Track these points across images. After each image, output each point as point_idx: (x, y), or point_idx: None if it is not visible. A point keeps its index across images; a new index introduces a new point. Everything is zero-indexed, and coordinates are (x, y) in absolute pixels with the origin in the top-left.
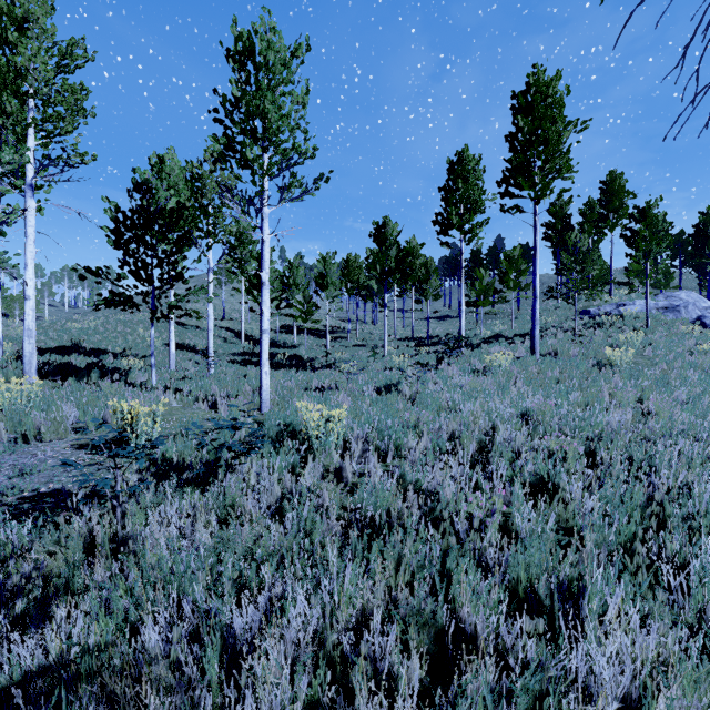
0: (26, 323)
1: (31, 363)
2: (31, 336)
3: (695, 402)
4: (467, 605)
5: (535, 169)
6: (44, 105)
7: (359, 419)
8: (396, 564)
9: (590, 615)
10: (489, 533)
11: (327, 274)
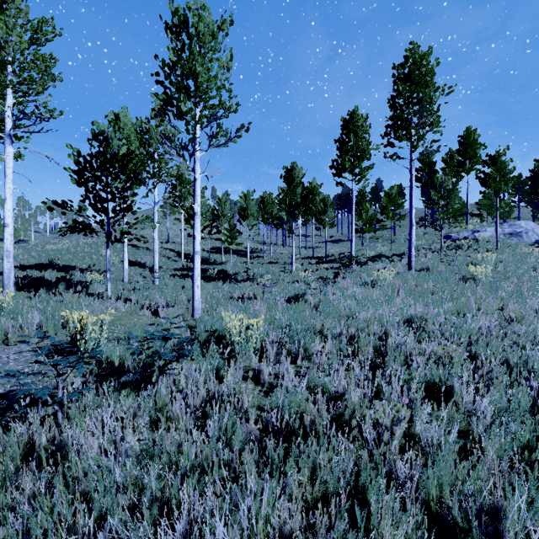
0: (5, 245)
1: (9, 277)
2: (9, 256)
3: None
4: (388, 535)
5: (411, 124)
6: (20, 71)
7: (274, 325)
8: (311, 472)
9: None
10: (396, 440)
11: (248, 207)
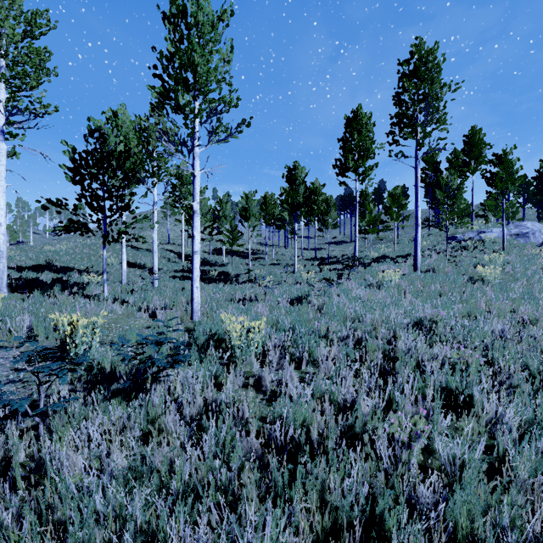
0: None
1: (2, 279)
2: (2, 256)
3: None
4: None
5: (416, 121)
6: (14, 65)
7: (276, 328)
8: (319, 496)
9: None
10: (414, 458)
11: (249, 208)
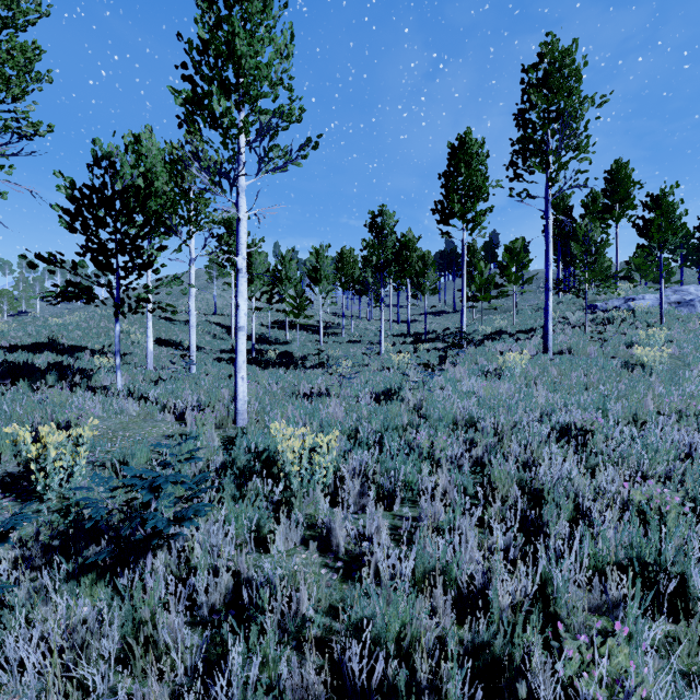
0: None
1: None
2: None
3: None
4: None
5: (547, 149)
6: None
7: (355, 438)
8: None
9: None
10: None
11: (321, 267)
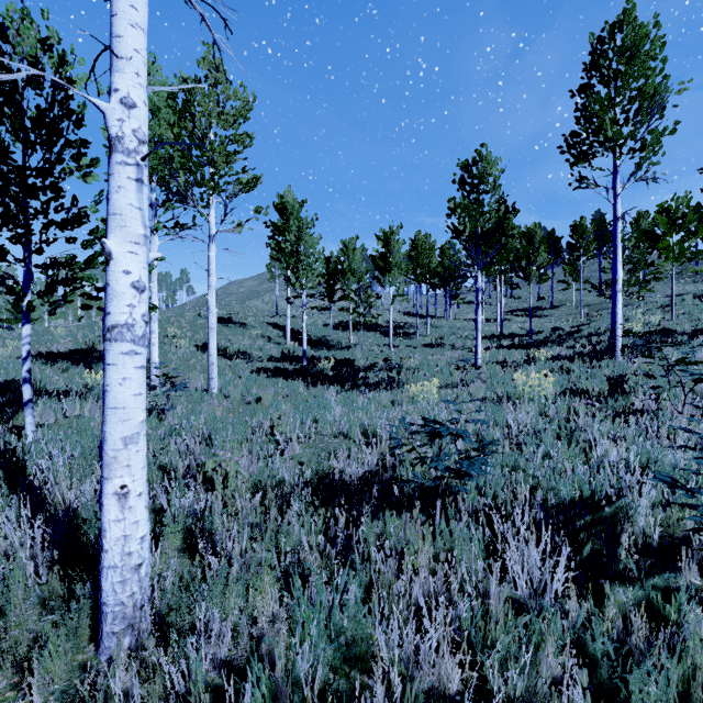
0: None
1: None
2: None
3: None
4: None
5: None
6: None
7: None
8: None
9: None
10: None
11: (390, 254)
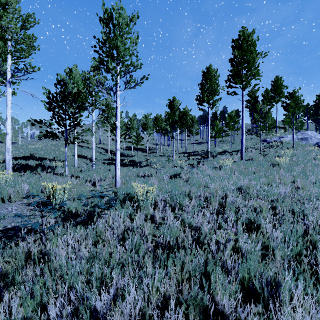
0: (6, 145)
1: (9, 164)
2: (9, 151)
3: (319, 182)
4: (219, 294)
5: (242, 74)
6: (15, 44)
7: (162, 191)
8: (181, 267)
9: (283, 298)
10: (227, 250)
11: (147, 123)
